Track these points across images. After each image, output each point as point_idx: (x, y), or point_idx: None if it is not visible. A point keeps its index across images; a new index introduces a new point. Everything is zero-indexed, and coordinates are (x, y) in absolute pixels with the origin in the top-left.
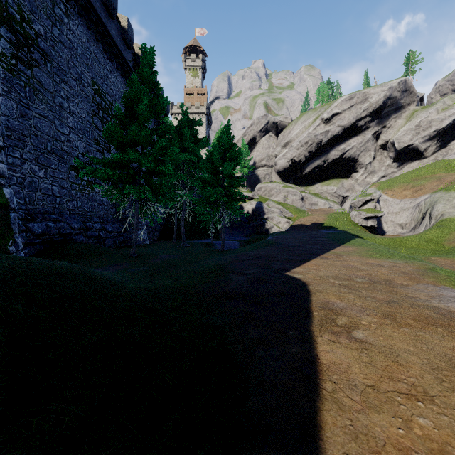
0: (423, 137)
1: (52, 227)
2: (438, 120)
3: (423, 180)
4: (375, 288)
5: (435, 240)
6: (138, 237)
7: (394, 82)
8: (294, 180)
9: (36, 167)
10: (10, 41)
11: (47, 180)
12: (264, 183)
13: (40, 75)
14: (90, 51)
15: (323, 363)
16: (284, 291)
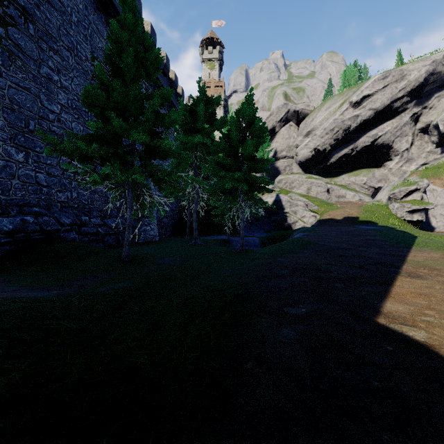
0: None
1: (30, 223)
2: None
3: None
4: None
5: None
6: (147, 233)
7: (439, 55)
8: (317, 171)
9: (12, 149)
10: None
11: (28, 165)
12: (284, 175)
13: (19, 37)
14: (89, 20)
15: None
16: None
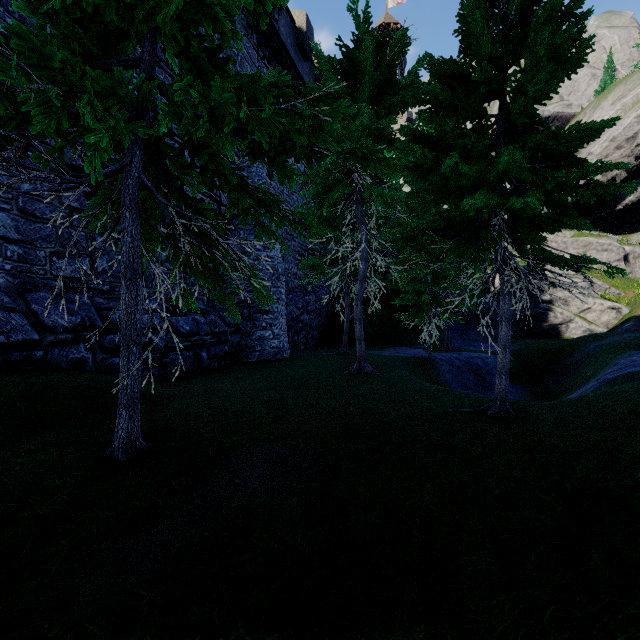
0: None
1: None
2: None
3: None
4: None
5: None
6: (265, 344)
7: None
8: (593, 224)
9: None
10: None
11: None
12: None
13: None
14: None
15: None
16: None
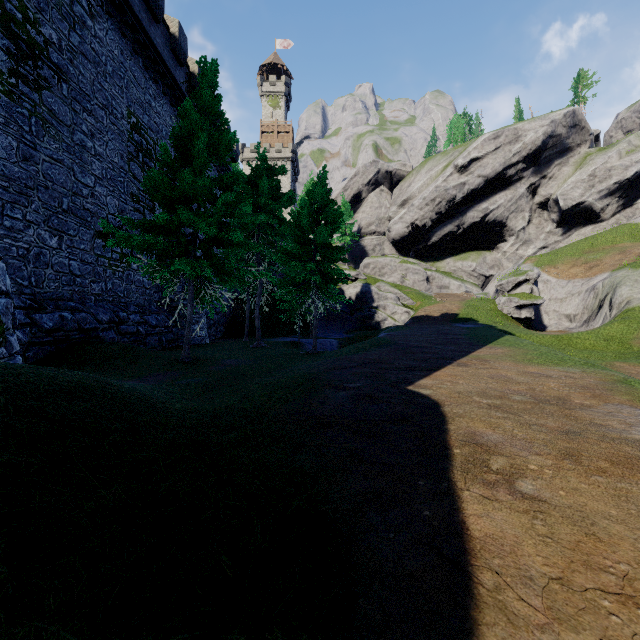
0: (599, 192)
1: (69, 320)
2: (620, 167)
3: (600, 252)
4: (542, 411)
5: (618, 338)
6: (195, 334)
7: (559, 114)
8: (416, 253)
9: (46, 233)
10: (7, 51)
11: (62, 251)
12: (373, 258)
13: (52, 101)
14: (125, 68)
15: (474, 537)
16: (406, 416)
